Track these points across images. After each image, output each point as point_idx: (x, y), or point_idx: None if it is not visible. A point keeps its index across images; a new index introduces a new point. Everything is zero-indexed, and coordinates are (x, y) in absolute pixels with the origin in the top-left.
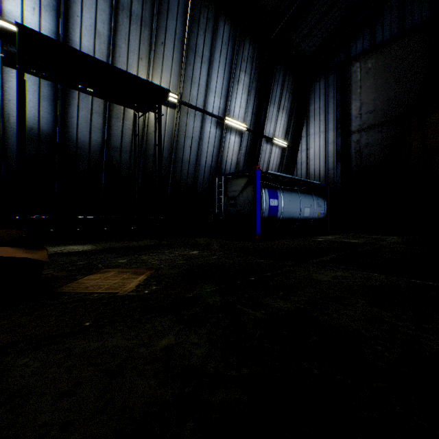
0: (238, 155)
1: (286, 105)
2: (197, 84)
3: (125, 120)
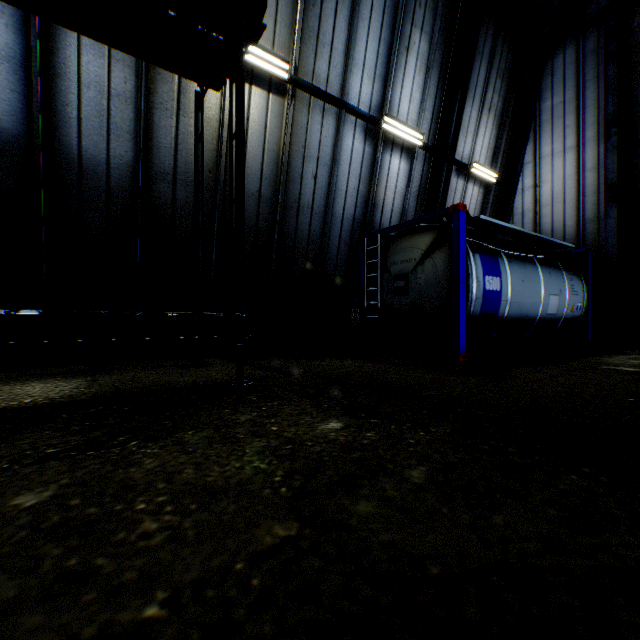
0: (404, 197)
1: (494, 103)
2: (327, 47)
3: (183, 115)
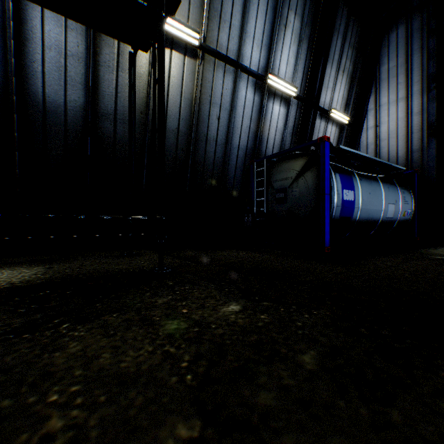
0: (283, 133)
1: (347, 67)
2: (227, 23)
3: (121, 71)
